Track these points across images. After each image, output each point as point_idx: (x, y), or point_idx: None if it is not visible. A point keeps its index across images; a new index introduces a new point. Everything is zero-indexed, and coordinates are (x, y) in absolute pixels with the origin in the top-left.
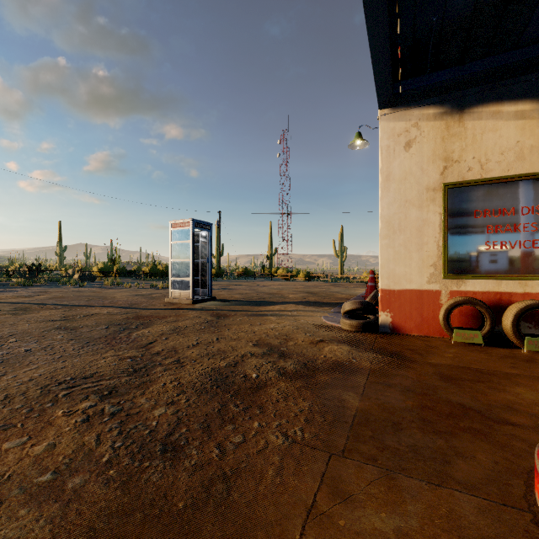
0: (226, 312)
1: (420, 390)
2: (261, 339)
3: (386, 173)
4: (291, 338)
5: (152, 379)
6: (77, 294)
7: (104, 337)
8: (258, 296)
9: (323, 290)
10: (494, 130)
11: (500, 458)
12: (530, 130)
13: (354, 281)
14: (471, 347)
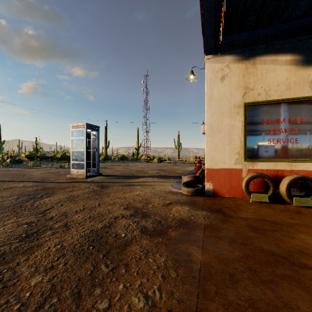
0: (107, 183)
1: (241, 240)
2: (130, 203)
3: (210, 95)
4: (150, 202)
5: (39, 243)
6: (5, 172)
7: (12, 205)
8: (130, 172)
9: (169, 168)
10: (273, 71)
11: None
12: (294, 72)
13: (186, 163)
14: (262, 204)
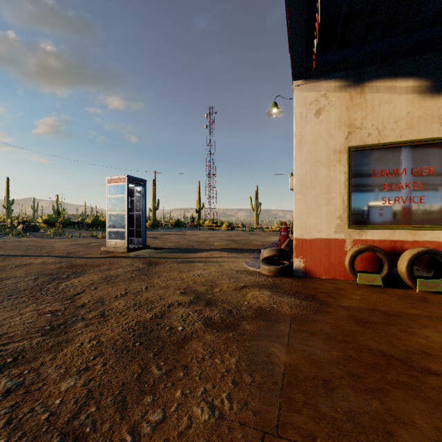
0: (157, 259)
1: (341, 337)
2: (188, 287)
3: (300, 136)
4: (217, 285)
5: (69, 338)
6: (16, 244)
7: (29, 288)
8: (188, 243)
9: (243, 238)
10: (389, 102)
11: (440, 422)
12: (418, 103)
13: (267, 230)
14: (372, 288)
